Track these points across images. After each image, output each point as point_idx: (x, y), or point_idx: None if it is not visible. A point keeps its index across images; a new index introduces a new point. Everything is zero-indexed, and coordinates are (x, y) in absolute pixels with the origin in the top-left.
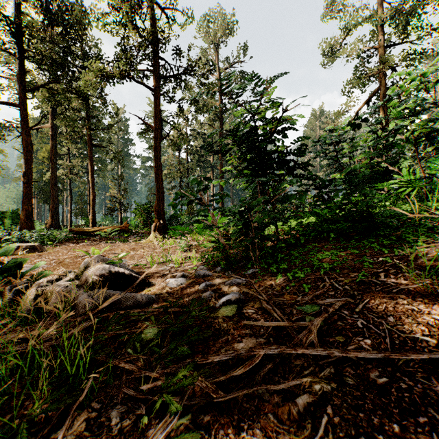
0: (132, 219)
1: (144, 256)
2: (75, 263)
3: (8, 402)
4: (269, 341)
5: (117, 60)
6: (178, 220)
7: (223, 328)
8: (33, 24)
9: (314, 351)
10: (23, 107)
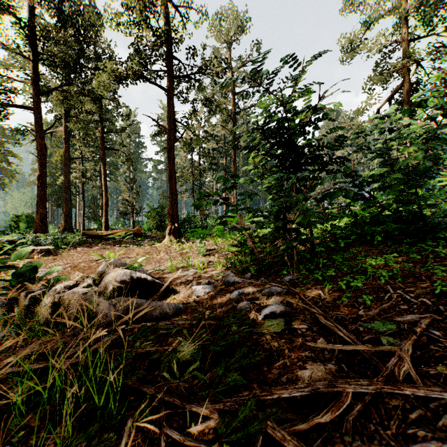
0: (144, 223)
1: (161, 261)
2: (90, 267)
3: (24, 439)
4: (342, 368)
5: (130, 60)
6: (191, 224)
7: (274, 349)
8: (47, 26)
9: (429, 392)
10: (37, 110)
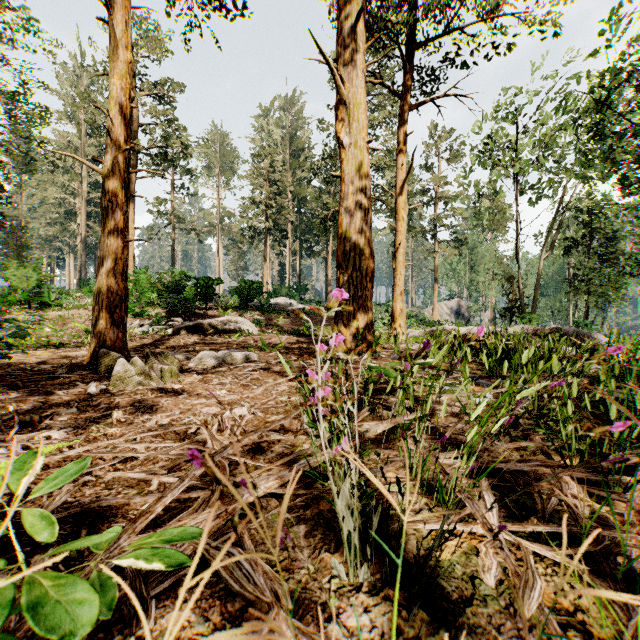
0: None
1: None
2: None
3: None
4: None
5: None
6: None
7: None
8: None
9: None
10: None
